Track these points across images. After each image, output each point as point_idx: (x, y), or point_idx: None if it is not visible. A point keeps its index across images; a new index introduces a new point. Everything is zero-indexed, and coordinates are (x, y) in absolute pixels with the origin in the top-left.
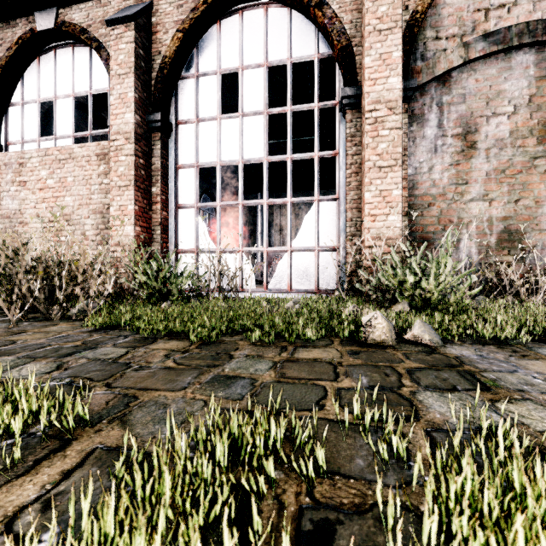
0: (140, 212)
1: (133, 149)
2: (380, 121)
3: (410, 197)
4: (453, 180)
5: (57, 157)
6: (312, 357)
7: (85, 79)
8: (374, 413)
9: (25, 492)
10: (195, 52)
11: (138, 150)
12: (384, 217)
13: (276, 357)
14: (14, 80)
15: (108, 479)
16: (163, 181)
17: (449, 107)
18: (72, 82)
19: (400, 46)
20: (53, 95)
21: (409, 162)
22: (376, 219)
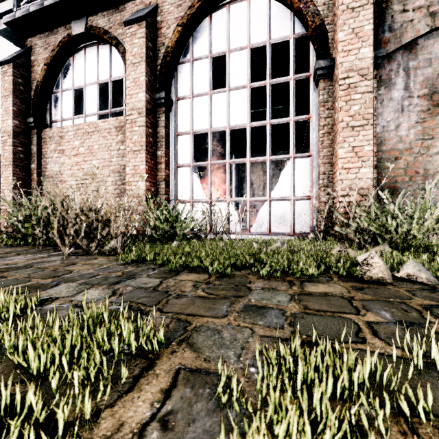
0: (149, 170)
1: (144, 121)
2: (352, 87)
3: (378, 152)
4: (419, 136)
5: (86, 130)
6: (322, 291)
7: (107, 70)
8: (437, 351)
9: (139, 409)
10: (191, 41)
11: (148, 122)
12: (356, 169)
13: (289, 290)
14: (56, 74)
15: (206, 401)
16: (166, 146)
17: (415, 71)
18: (97, 72)
19: (371, 20)
20: (83, 83)
21: (377, 121)
22: (349, 172)
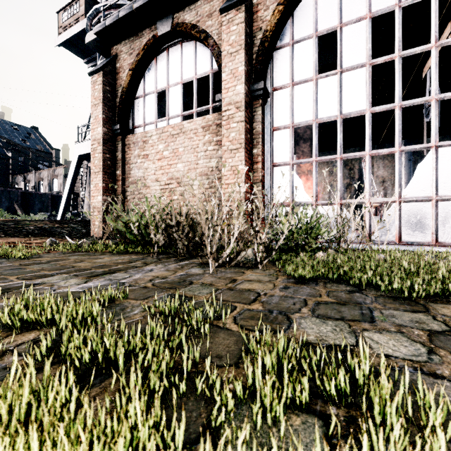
0: (247, 170)
1: (243, 116)
2: None
3: None
4: None
5: (171, 133)
6: None
7: (191, 67)
8: None
9: None
10: (290, 22)
11: (246, 117)
12: None
13: None
14: (139, 79)
15: None
16: (262, 143)
17: None
18: (181, 72)
19: None
20: (166, 85)
21: None
22: None
